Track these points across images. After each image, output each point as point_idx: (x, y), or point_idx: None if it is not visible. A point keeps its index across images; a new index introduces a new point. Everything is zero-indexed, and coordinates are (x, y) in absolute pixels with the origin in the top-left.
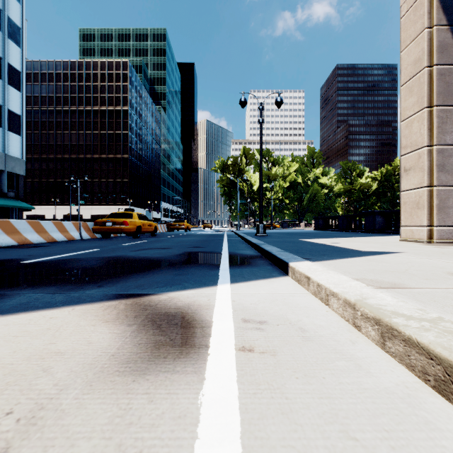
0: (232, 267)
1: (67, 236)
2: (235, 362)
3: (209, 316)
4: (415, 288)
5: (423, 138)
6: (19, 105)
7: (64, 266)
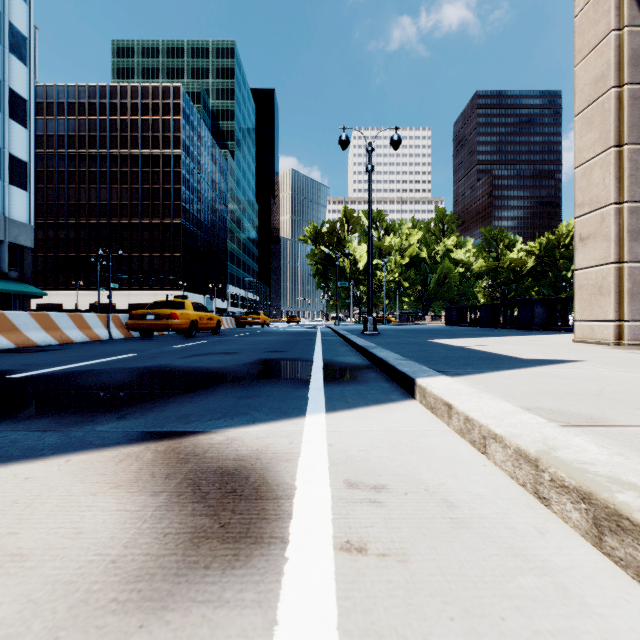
0: (328, 384)
1: (90, 335)
2: (334, 580)
3: (291, 476)
4: (627, 426)
5: (609, 191)
6: (25, 148)
7: (74, 382)
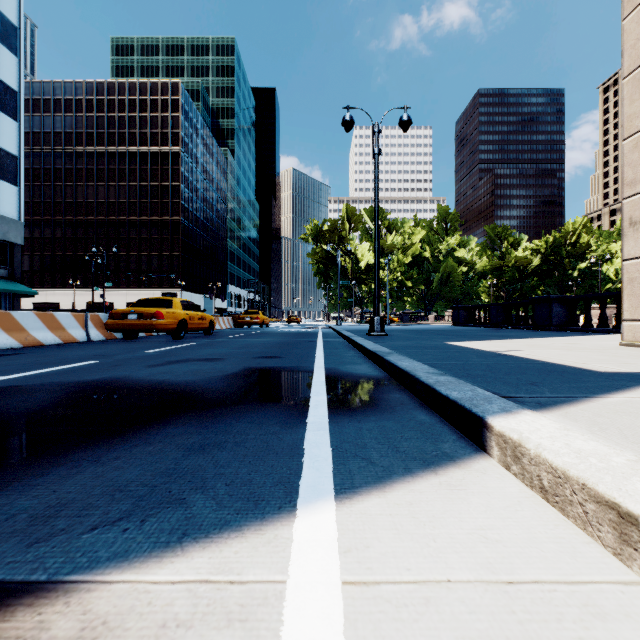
0: (335, 415)
1: (63, 337)
2: None
3: None
4: None
5: None
6: (15, 141)
7: None
